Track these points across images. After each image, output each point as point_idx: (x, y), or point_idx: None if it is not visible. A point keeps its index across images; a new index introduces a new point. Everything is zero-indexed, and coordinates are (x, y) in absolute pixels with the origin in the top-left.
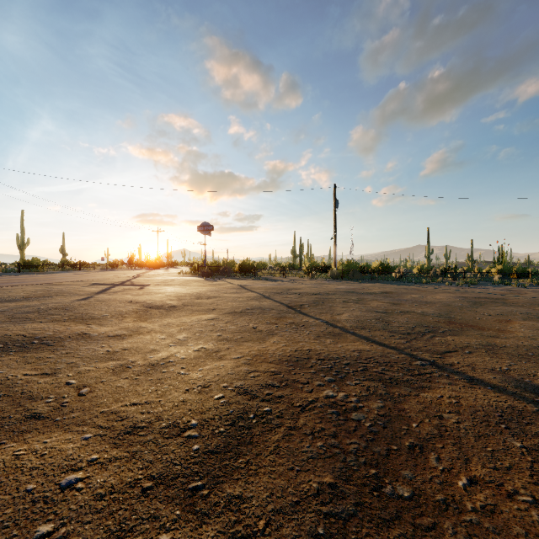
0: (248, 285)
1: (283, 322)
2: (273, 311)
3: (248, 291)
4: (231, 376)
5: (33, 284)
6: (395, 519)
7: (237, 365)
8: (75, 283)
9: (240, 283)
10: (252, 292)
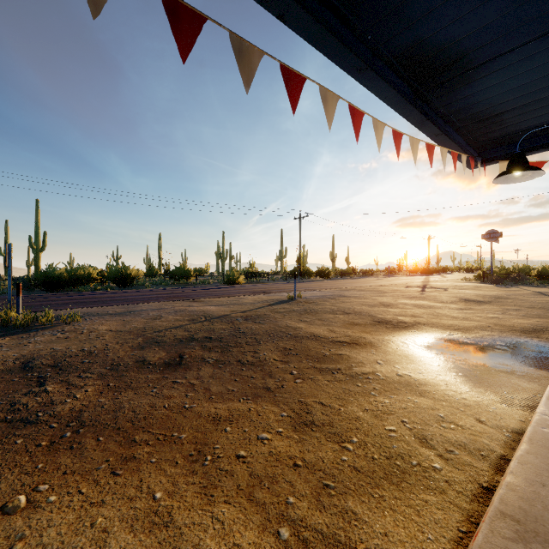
0: None
1: None
2: None
3: (548, 297)
4: (533, 323)
5: (377, 285)
6: None
7: (536, 322)
8: (394, 285)
9: (538, 290)
10: None
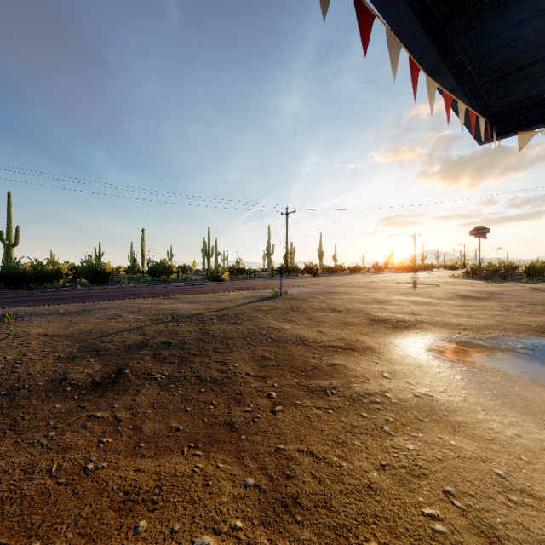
0: (544, 288)
1: None
2: None
3: None
4: None
5: (367, 281)
6: None
7: None
8: (384, 282)
9: (531, 286)
10: None
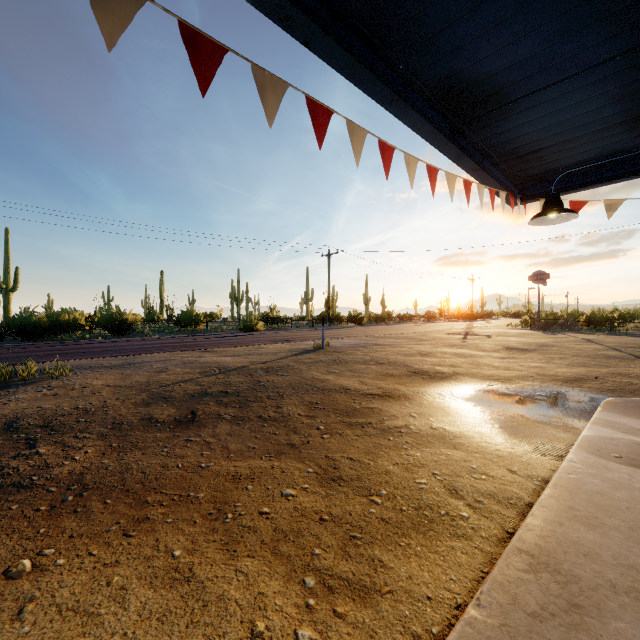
0: (596, 340)
1: (623, 364)
2: (617, 358)
3: (595, 344)
4: (576, 372)
5: (415, 332)
6: (632, 394)
7: (580, 371)
8: (434, 332)
9: (586, 337)
10: (599, 345)
